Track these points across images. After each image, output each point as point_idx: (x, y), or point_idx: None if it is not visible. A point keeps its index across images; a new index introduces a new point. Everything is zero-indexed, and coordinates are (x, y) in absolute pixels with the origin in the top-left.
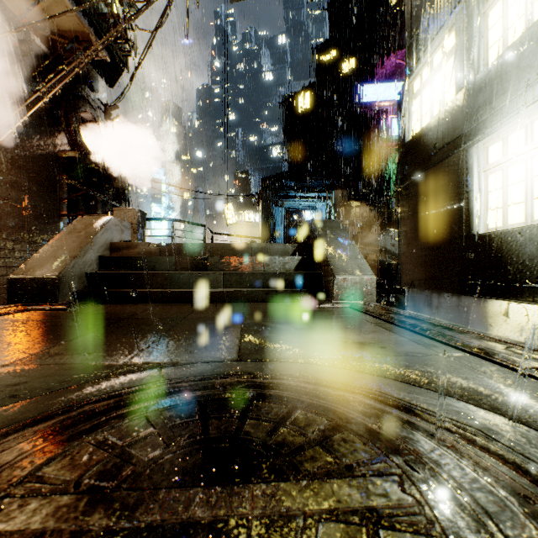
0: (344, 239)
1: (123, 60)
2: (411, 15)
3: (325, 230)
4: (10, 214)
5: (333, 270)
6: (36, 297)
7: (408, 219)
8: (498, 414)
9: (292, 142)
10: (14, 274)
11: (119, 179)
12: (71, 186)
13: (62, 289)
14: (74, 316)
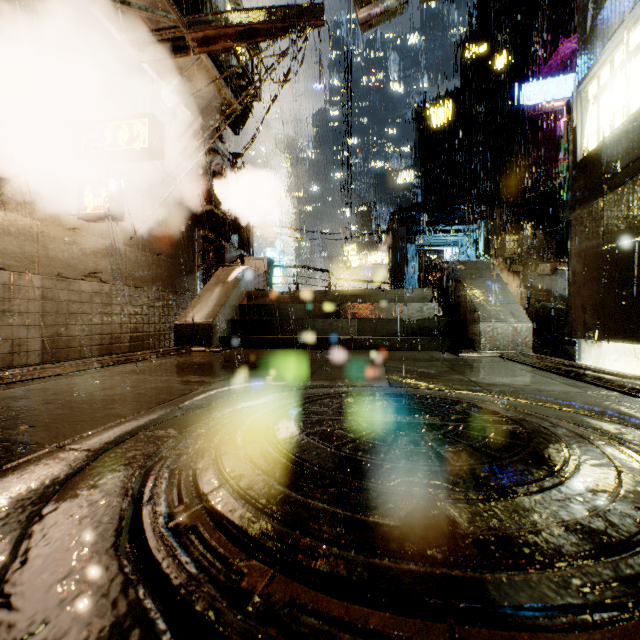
0: (493, 282)
1: (249, 107)
2: (585, 4)
3: (471, 273)
4: (162, 268)
5: (479, 316)
6: (196, 340)
7: (581, 255)
8: (619, 424)
9: (427, 165)
10: (179, 320)
11: (244, 227)
12: (205, 238)
13: (215, 334)
14: (233, 356)
